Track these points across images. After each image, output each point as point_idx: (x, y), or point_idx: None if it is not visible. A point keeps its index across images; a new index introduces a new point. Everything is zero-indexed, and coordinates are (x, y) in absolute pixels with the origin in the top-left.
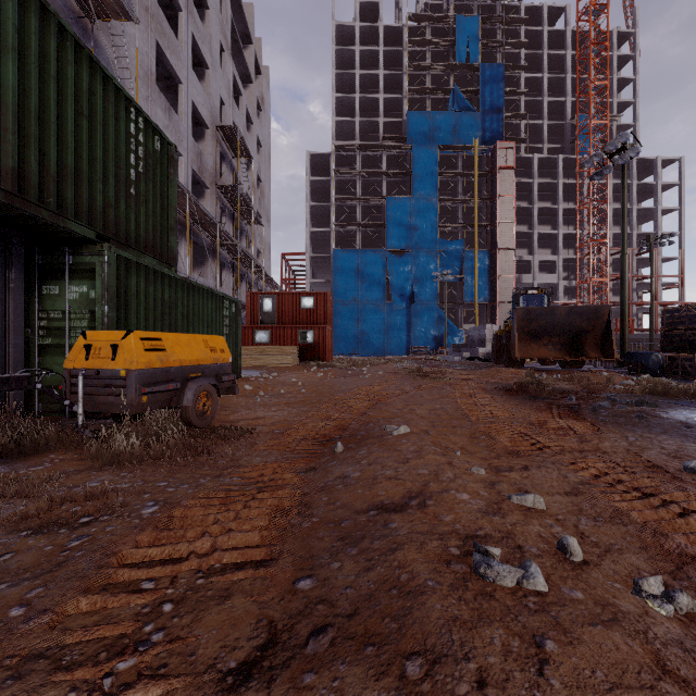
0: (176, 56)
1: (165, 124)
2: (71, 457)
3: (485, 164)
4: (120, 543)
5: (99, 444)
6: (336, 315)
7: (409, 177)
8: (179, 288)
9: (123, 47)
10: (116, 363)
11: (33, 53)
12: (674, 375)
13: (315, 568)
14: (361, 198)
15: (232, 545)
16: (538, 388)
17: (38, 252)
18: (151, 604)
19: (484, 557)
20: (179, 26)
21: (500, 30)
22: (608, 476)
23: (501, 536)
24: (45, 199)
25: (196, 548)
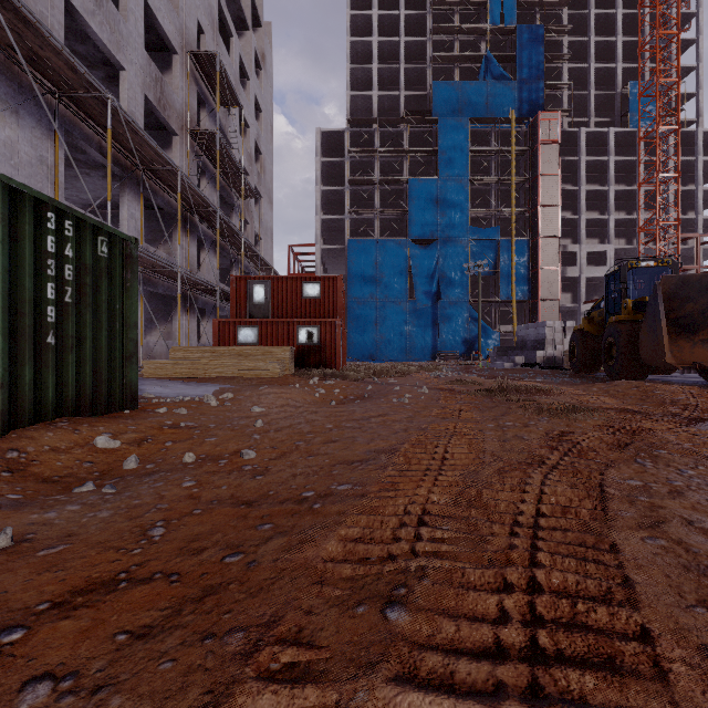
0: None
1: (88, 7)
2: None
3: (523, 140)
4: None
5: None
6: (351, 315)
7: (435, 156)
8: None
9: None
10: None
11: None
12: None
13: None
14: (379, 180)
15: None
16: None
17: None
18: None
19: None
20: None
21: None
22: None
23: None
24: None
25: None
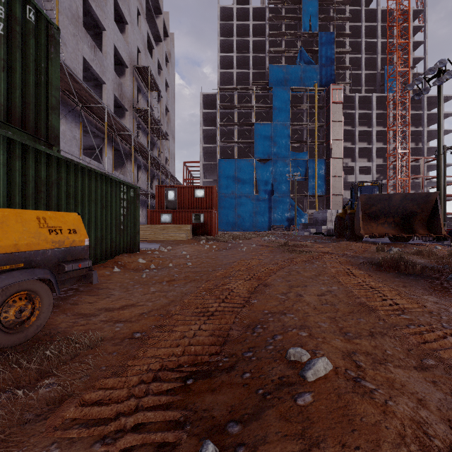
0: (100, 8)
1: (91, 58)
2: None
3: (322, 100)
4: None
5: None
6: (220, 204)
7: (270, 110)
8: (63, 168)
9: None
10: None
11: None
12: None
13: None
14: (237, 124)
15: None
16: (408, 265)
17: None
18: None
19: None
20: None
21: (332, 10)
22: None
23: None
24: None
25: None
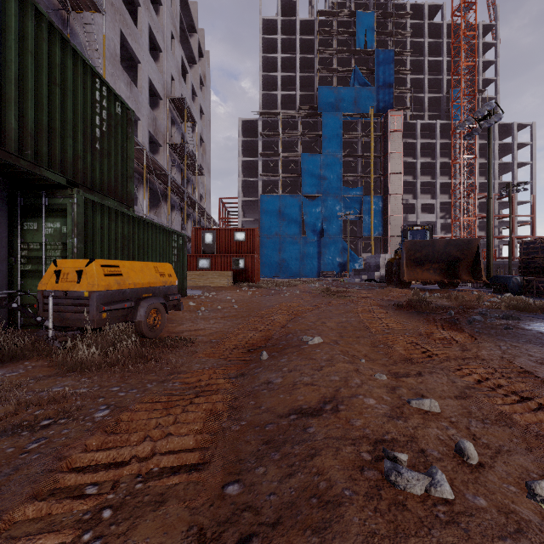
0: (136, 41)
1: (127, 95)
2: (42, 364)
3: (379, 128)
4: (71, 447)
5: (65, 353)
6: (262, 246)
7: (319, 138)
8: (136, 225)
9: (93, 34)
10: (81, 286)
11: (13, 32)
12: (530, 294)
13: (242, 472)
14: (282, 154)
15: (169, 448)
16: (424, 305)
17: (20, 195)
18: (92, 510)
19: (394, 464)
20: (139, 18)
21: (391, 23)
22: (489, 381)
23: (406, 440)
24: (23, 151)
25: (137, 452)
